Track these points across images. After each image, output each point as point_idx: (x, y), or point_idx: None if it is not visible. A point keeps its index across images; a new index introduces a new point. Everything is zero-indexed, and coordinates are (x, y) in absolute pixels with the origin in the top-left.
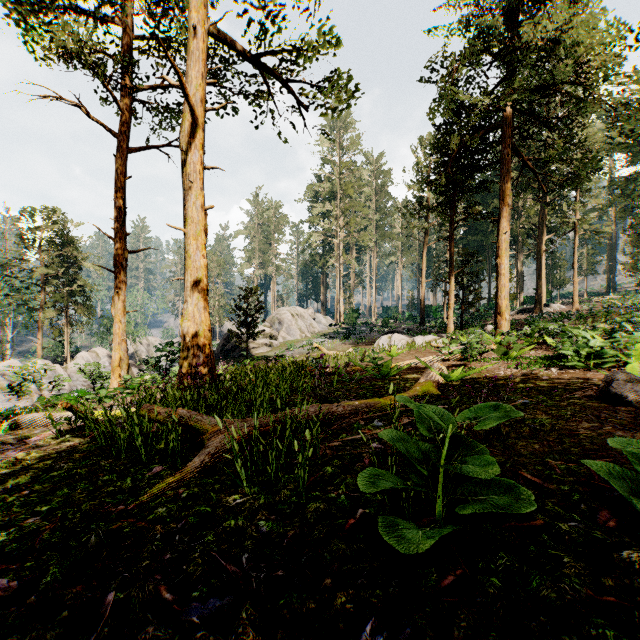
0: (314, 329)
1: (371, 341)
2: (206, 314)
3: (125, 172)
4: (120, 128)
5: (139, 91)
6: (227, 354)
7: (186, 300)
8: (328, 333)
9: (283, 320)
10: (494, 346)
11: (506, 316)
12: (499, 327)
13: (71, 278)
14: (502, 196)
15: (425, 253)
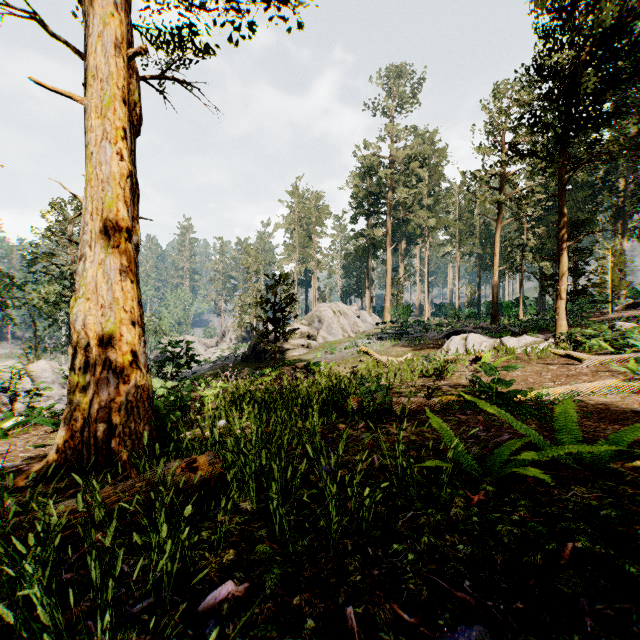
0: (358, 328)
1: (432, 343)
2: (126, 285)
3: None
4: None
5: None
6: (259, 356)
7: (82, 254)
8: (375, 333)
9: (323, 318)
10: None
11: None
12: None
13: None
14: None
15: (498, 234)
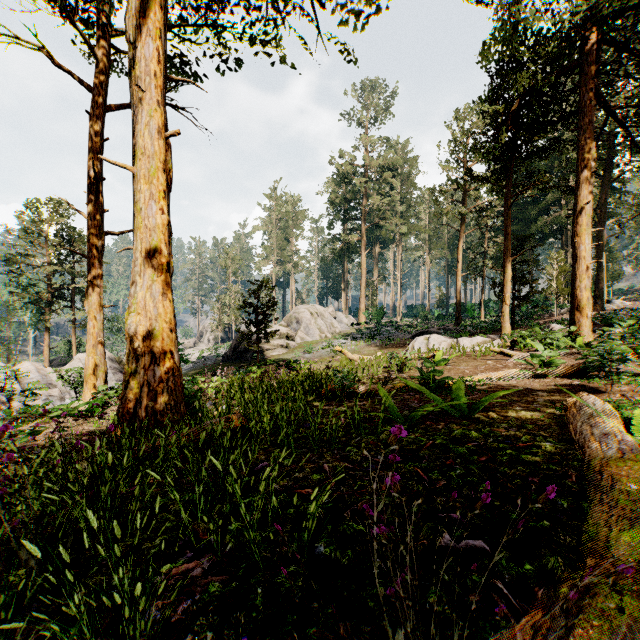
0: (335, 329)
1: (401, 343)
2: (166, 303)
3: (101, 133)
4: (95, 77)
5: (119, 32)
6: (239, 356)
7: (134, 281)
8: (350, 333)
9: (301, 319)
10: (631, 356)
11: (587, 312)
12: (578, 326)
13: (78, 274)
14: (582, 155)
15: (461, 243)
